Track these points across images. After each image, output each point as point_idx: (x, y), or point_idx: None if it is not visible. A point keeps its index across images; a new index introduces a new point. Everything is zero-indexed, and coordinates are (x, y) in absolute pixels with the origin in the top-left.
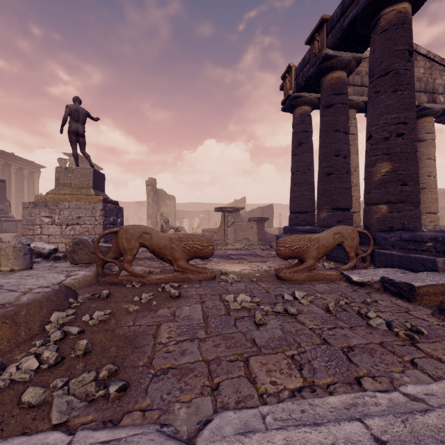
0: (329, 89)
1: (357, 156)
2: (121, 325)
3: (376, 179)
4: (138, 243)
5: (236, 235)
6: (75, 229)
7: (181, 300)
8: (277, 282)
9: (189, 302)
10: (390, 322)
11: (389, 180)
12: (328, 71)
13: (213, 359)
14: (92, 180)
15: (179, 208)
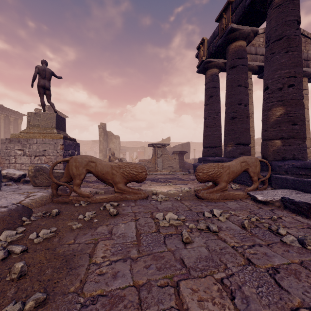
0: (233, 54)
1: (252, 105)
2: (62, 243)
3: (272, 120)
4: (85, 169)
5: (164, 164)
6: (41, 159)
7: (118, 218)
8: (196, 201)
9: (125, 219)
10: (302, 240)
11: (282, 121)
12: (233, 41)
13: (144, 283)
14: (55, 122)
15: (123, 145)
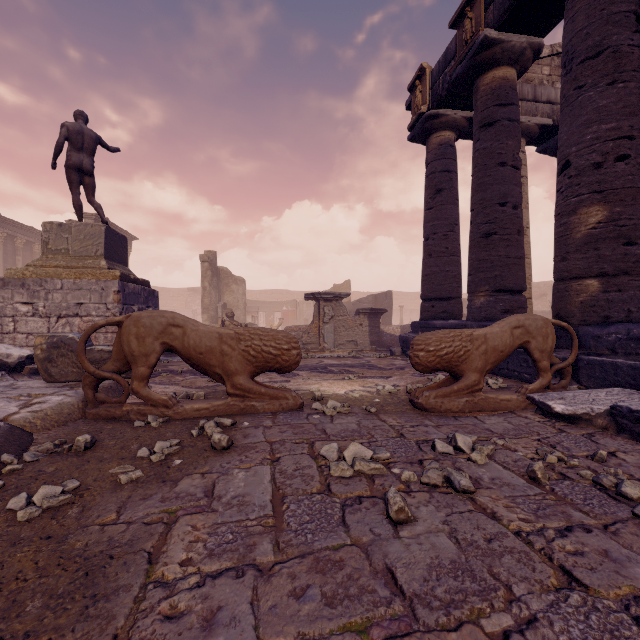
0: (488, 97)
1: (526, 210)
2: (87, 522)
3: (579, 236)
4: (160, 343)
5: (337, 336)
6: (72, 323)
7: (231, 456)
8: (413, 414)
9: (248, 459)
10: None
11: (602, 236)
12: (487, 68)
13: None
14: (103, 244)
15: (253, 297)
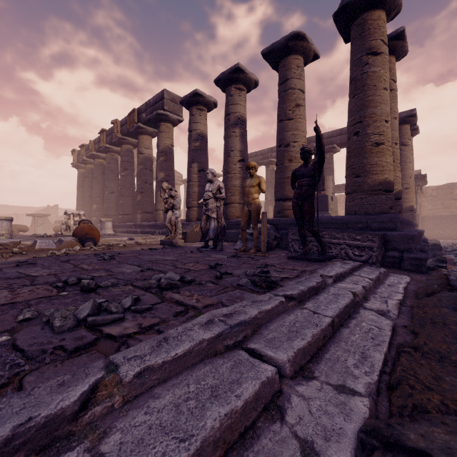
0: (87, 171)
1: None
2: None
3: (93, 209)
4: None
5: (45, 231)
6: None
7: None
8: None
9: None
10: None
11: (96, 210)
12: (87, 164)
13: None
14: None
15: None
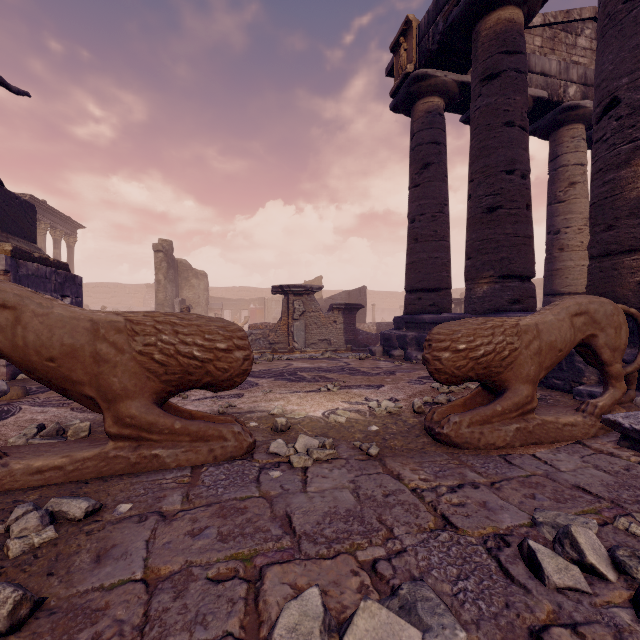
0: (492, 42)
1: None
2: None
3: (634, 194)
4: None
5: (309, 334)
6: None
7: None
8: (439, 456)
9: None
10: None
11: None
12: (491, 8)
13: None
14: None
15: (218, 295)
